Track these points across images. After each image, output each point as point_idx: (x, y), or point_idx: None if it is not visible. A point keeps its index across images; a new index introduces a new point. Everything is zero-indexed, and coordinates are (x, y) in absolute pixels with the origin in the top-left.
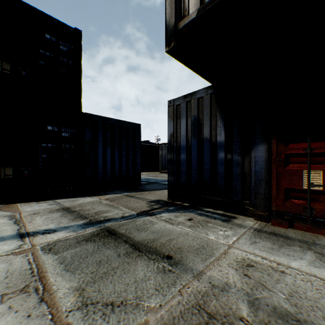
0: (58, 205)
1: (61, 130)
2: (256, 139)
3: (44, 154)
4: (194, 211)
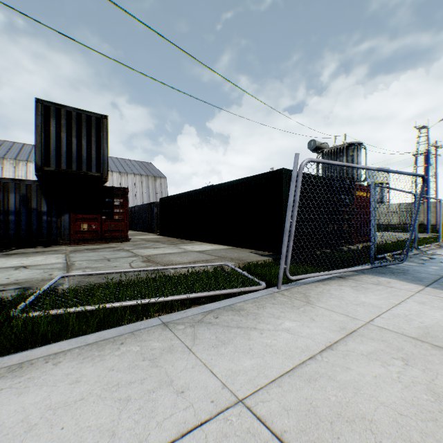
0: None
1: None
2: (65, 212)
3: None
4: (30, 248)
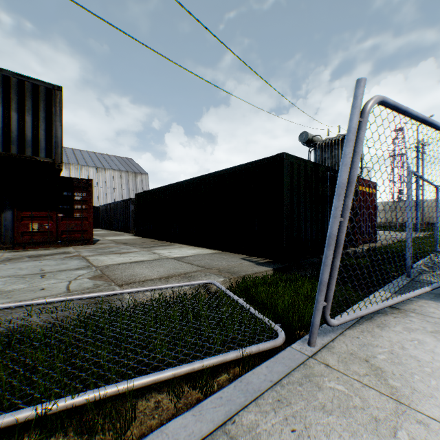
0: None
1: None
2: (6, 208)
3: None
4: None
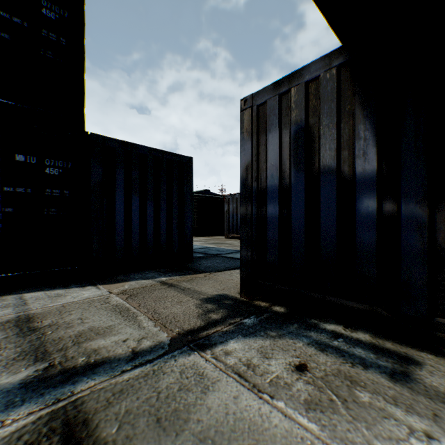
0: (16, 310)
1: (44, 162)
2: None
3: (8, 207)
4: (302, 333)
